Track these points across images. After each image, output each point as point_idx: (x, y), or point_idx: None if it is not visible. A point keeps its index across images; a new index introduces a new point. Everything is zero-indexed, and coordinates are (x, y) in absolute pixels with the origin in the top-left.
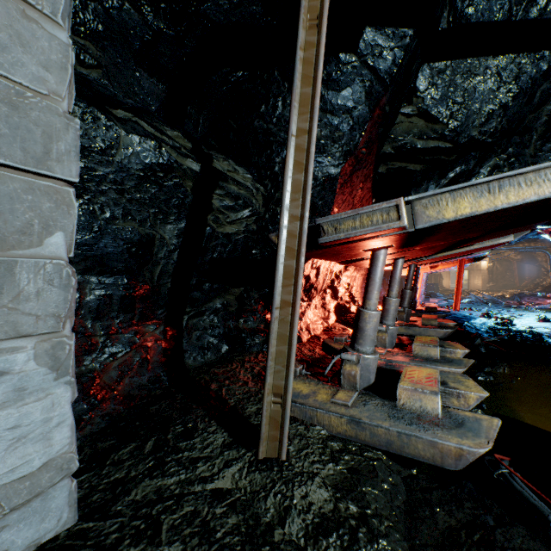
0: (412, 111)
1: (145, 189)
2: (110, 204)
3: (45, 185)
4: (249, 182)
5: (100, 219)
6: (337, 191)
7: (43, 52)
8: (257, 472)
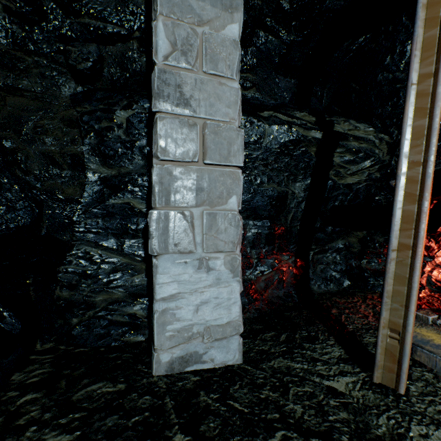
0: None
1: (281, 160)
2: (259, 174)
3: (228, 171)
4: (370, 134)
5: (254, 185)
6: None
7: (227, 99)
8: (370, 391)
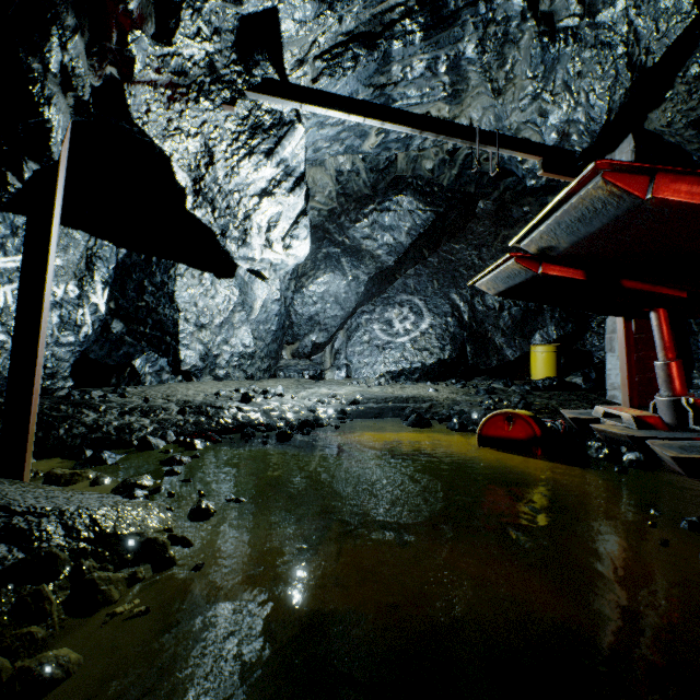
0: None
1: None
2: None
3: None
4: None
5: None
6: None
7: None
8: None
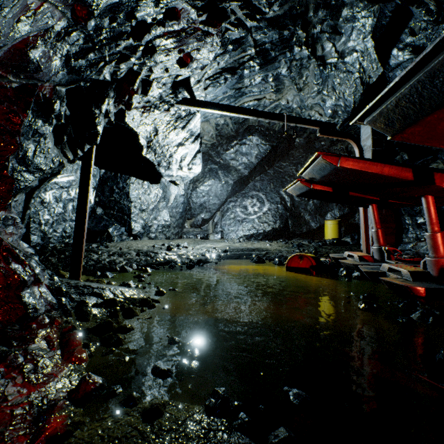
0: None
1: None
2: None
3: None
4: None
5: None
6: None
7: None
8: None
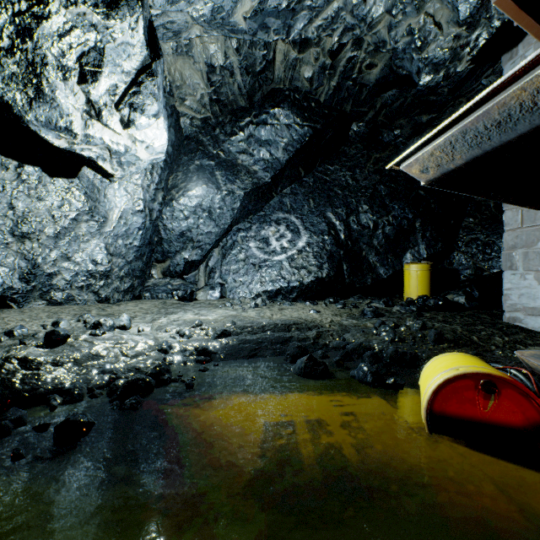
0: None
1: None
2: None
3: (536, 228)
4: None
5: None
6: None
7: None
8: None
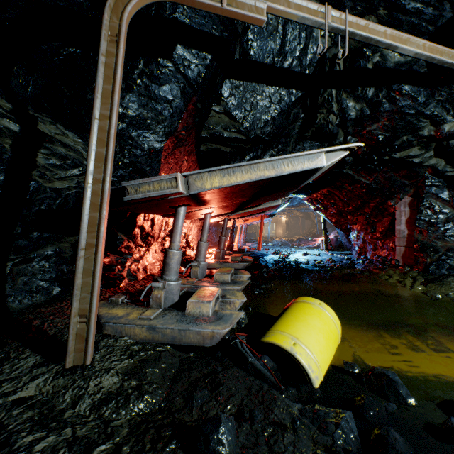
0: (220, 110)
1: None
2: None
3: None
4: (80, 145)
5: None
6: (163, 161)
7: None
8: (62, 377)
